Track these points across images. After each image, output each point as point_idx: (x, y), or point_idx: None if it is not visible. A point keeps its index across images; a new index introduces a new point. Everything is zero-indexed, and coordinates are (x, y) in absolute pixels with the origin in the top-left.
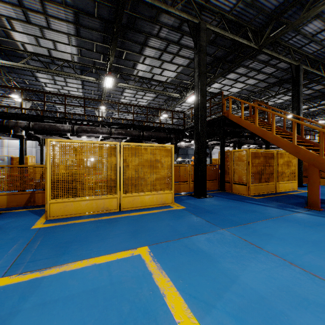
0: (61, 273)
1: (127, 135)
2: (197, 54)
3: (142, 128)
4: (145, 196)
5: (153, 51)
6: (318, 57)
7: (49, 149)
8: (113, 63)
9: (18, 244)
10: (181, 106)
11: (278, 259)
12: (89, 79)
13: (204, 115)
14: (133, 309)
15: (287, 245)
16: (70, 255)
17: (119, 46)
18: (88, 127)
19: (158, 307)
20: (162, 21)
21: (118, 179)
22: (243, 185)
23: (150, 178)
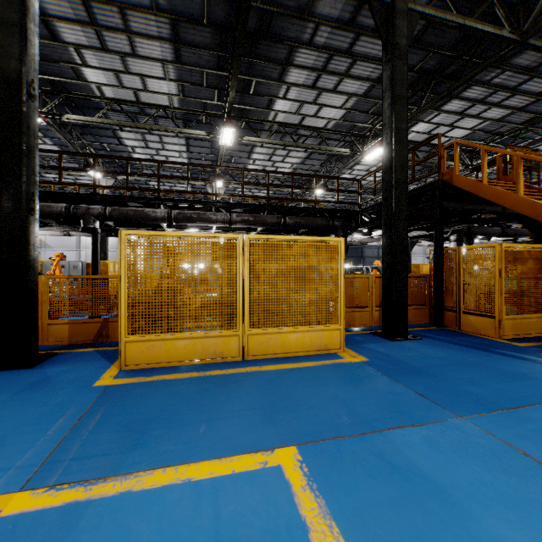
0: (122, 497)
1: (258, 224)
2: (388, 62)
3: (284, 211)
4: (289, 334)
5: (302, 74)
6: None
7: (123, 248)
8: (235, 104)
9: (65, 416)
10: (352, 172)
11: None
12: (197, 134)
13: (404, 179)
14: None
15: None
16: (145, 452)
17: (244, 72)
18: (193, 212)
19: None
20: (319, 14)
21: (240, 302)
22: (486, 316)
23: (298, 301)
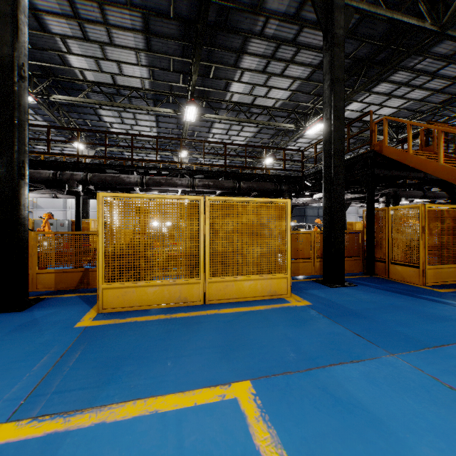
0: (97, 428)
1: (217, 188)
2: (328, 50)
3: (239, 176)
4: (244, 281)
5: (254, 60)
6: None
7: (101, 207)
8: (197, 86)
9: (49, 353)
10: (296, 144)
11: None
12: (165, 111)
13: (341, 149)
14: None
15: None
16: (118, 386)
17: (205, 59)
18: (161, 177)
19: None
20: (269, 9)
21: (201, 254)
22: (411, 266)
23: (251, 253)
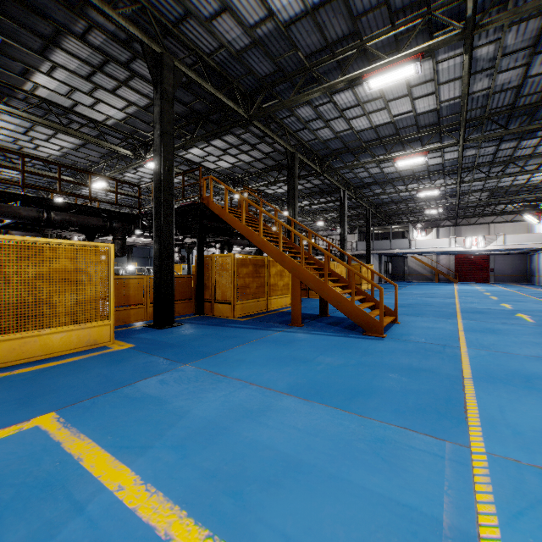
0: None
1: (7, 216)
2: (158, 100)
3: (48, 204)
4: (53, 335)
5: (73, 61)
6: (313, 148)
7: None
8: None
9: None
10: (137, 172)
11: (239, 383)
12: None
13: (171, 199)
14: (24, 490)
15: (255, 367)
16: None
17: None
18: None
19: (68, 474)
20: (93, 18)
21: None
22: (228, 303)
23: (63, 302)
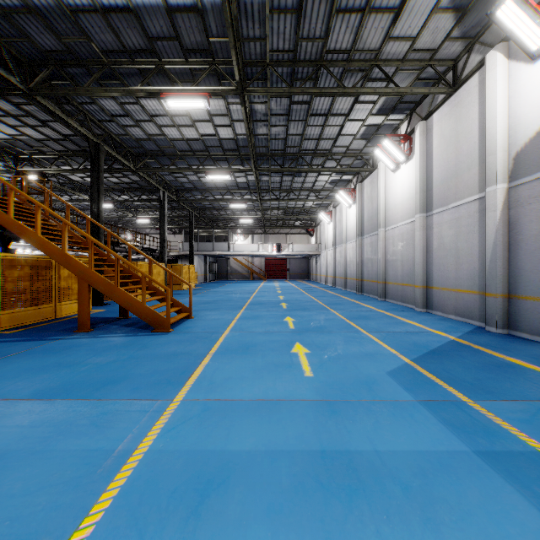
0: None
1: None
2: None
3: None
4: None
5: None
6: (126, 143)
7: None
8: None
9: None
10: None
11: None
12: None
13: None
14: None
15: (0, 381)
16: None
17: None
18: None
19: None
20: None
21: None
22: None
23: None
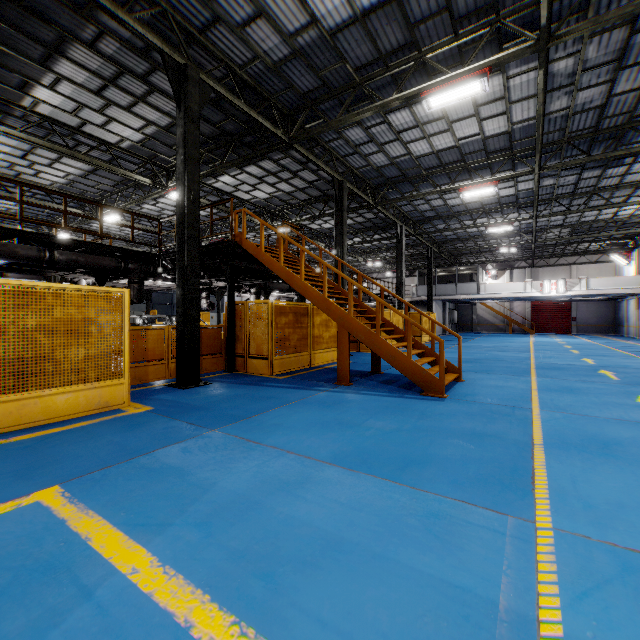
0: None
1: (2, 256)
2: (181, 120)
3: (51, 241)
4: (56, 396)
5: (81, 72)
6: (365, 176)
7: None
8: None
9: None
10: (157, 204)
11: (275, 451)
12: None
13: (196, 236)
14: (23, 574)
15: (294, 432)
16: None
17: None
18: None
19: (74, 556)
20: (104, 22)
21: None
22: (264, 359)
23: (69, 357)
